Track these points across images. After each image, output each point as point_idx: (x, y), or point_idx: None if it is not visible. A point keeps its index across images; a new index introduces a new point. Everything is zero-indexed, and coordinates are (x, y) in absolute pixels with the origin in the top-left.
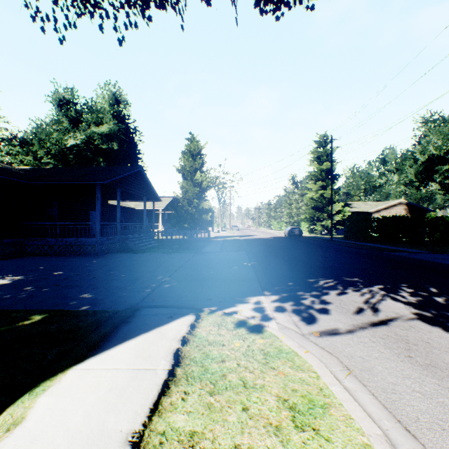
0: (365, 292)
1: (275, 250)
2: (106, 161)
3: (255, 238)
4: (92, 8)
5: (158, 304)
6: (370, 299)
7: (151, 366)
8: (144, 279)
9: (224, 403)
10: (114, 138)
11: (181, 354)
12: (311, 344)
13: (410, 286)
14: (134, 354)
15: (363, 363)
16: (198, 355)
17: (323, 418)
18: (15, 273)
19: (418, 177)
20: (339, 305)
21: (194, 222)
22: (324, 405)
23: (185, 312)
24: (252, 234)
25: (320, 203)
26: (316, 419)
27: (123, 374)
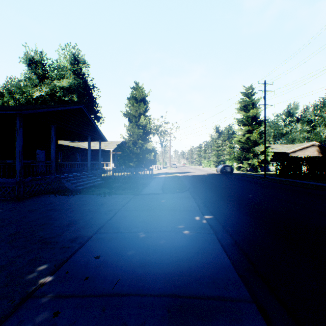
0: None
1: (220, 190)
2: None
3: (193, 175)
4: None
5: None
6: None
7: None
8: None
9: None
10: (73, 91)
11: None
12: None
13: None
14: None
15: None
16: None
17: None
18: None
19: None
20: None
21: (139, 160)
22: None
23: None
24: (189, 171)
25: (246, 145)
26: None
27: None
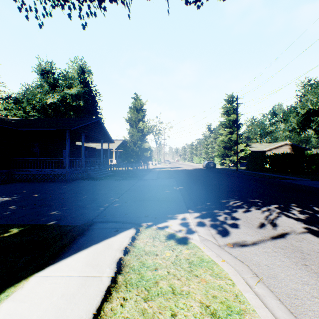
0: (265, 210)
1: (196, 178)
2: (75, 114)
3: (182, 169)
4: (63, 1)
5: (108, 219)
6: (269, 216)
7: (98, 274)
8: (99, 200)
9: (155, 309)
10: (80, 98)
11: (122, 263)
12: (226, 254)
13: (298, 206)
14: (85, 263)
15: (269, 271)
16: (136, 263)
17: None
18: (4, 195)
19: (299, 125)
20: (246, 221)
21: (138, 157)
22: (240, 311)
23: (128, 227)
24: (180, 166)
25: (228, 144)
26: None
27: (74, 281)
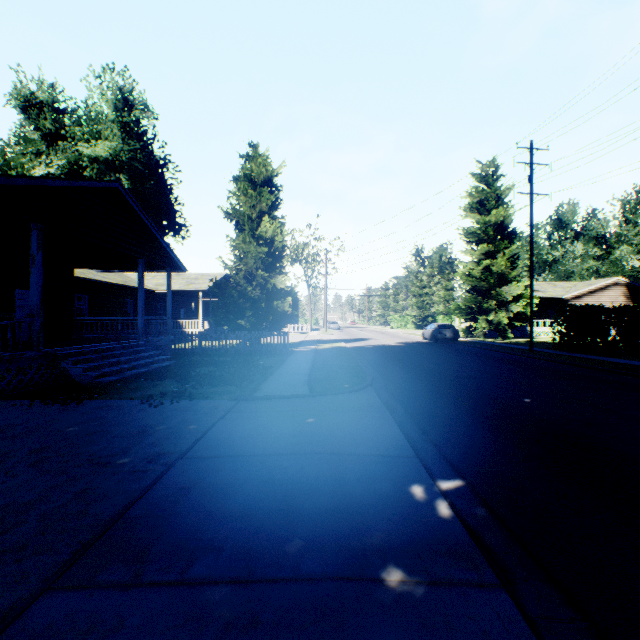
0: None
1: (448, 383)
2: None
3: (375, 346)
4: None
5: None
6: None
7: None
8: None
9: None
10: (120, 167)
11: None
12: None
13: None
14: None
15: None
16: None
17: None
18: None
19: None
20: None
21: (259, 314)
22: None
23: None
24: (365, 337)
25: (484, 283)
26: None
27: None
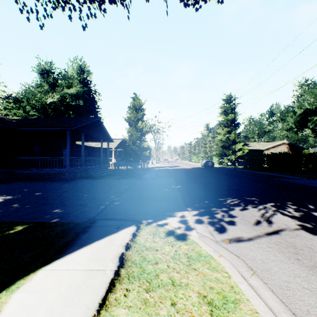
0: (261, 208)
1: (195, 176)
2: (74, 113)
3: (180, 168)
4: (64, 3)
5: (109, 217)
6: (265, 213)
7: (102, 267)
8: (100, 198)
9: (157, 298)
10: (80, 97)
11: (125, 257)
12: (223, 249)
13: (294, 204)
14: (89, 257)
15: (263, 265)
16: (137, 258)
17: (234, 312)
18: (7, 194)
19: (296, 124)
20: (242, 218)
21: (137, 156)
22: (235, 300)
23: (129, 224)
24: (178, 165)
25: (226, 143)
26: (229, 313)
27: (80, 274)
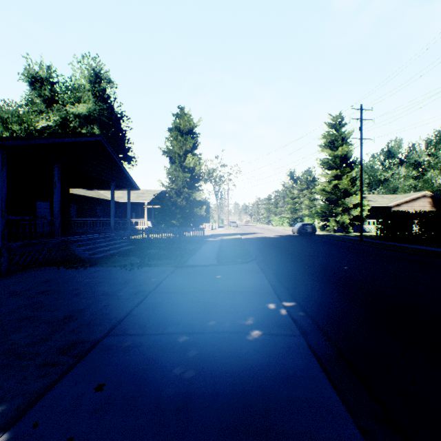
0: None
1: (301, 259)
2: None
3: (260, 237)
4: None
5: None
6: None
7: None
8: None
9: None
10: (94, 120)
11: None
12: None
13: None
14: None
15: None
16: None
17: None
18: None
19: None
20: None
21: (184, 217)
22: None
23: None
24: (254, 231)
25: (333, 196)
26: None
27: None
